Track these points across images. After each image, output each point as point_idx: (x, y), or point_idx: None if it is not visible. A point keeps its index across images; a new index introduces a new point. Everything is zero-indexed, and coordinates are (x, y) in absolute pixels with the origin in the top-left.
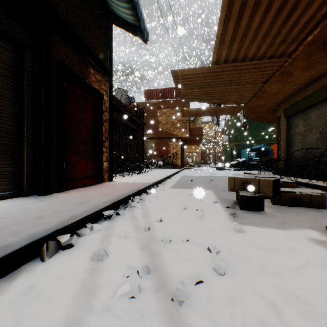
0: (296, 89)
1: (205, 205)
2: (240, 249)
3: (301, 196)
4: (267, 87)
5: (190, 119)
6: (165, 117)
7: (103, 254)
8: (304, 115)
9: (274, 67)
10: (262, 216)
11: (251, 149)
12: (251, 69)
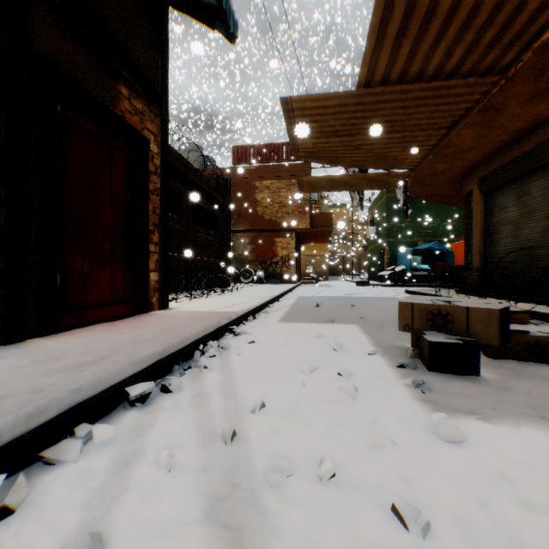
0: (504, 141)
1: (353, 361)
2: (479, 508)
3: (548, 342)
4: (454, 136)
5: (311, 198)
6: (268, 195)
7: (93, 545)
8: (517, 189)
9: (471, 95)
10: (484, 390)
11: (414, 250)
12: (430, 99)
